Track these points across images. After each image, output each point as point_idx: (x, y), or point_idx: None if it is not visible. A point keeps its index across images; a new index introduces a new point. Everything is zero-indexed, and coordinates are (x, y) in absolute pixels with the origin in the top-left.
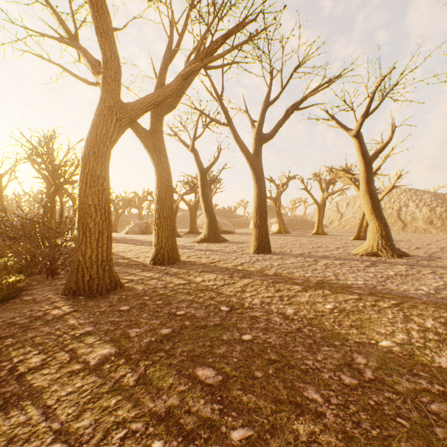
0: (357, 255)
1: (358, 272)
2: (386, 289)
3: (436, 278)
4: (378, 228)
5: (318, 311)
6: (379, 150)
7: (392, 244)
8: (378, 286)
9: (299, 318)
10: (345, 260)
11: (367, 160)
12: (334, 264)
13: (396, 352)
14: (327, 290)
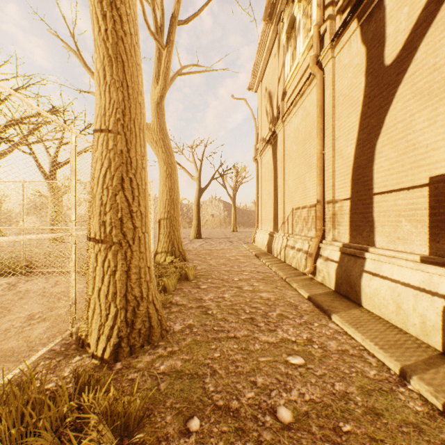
0: None
1: None
2: None
3: None
4: None
5: None
6: None
7: None
8: None
9: None
10: None
11: None
12: None
13: None
14: None
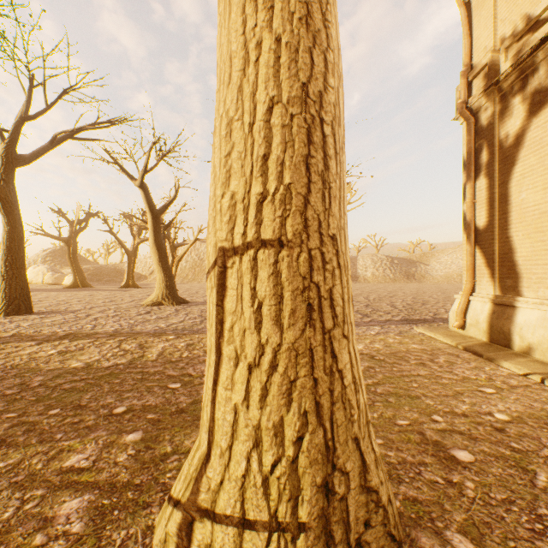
0: (144, 306)
1: (123, 321)
2: (131, 330)
3: (183, 317)
4: (164, 279)
5: (35, 358)
6: (167, 205)
7: (176, 293)
8: (127, 329)
9: (4, 367)
10: (125, 311)
11: (155, 213)
12: (108, 316)
13: (79, 367)
14: (67, 340)
